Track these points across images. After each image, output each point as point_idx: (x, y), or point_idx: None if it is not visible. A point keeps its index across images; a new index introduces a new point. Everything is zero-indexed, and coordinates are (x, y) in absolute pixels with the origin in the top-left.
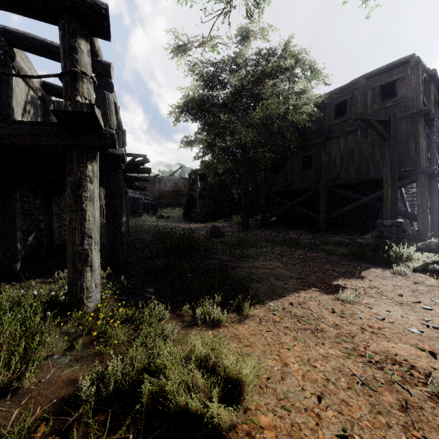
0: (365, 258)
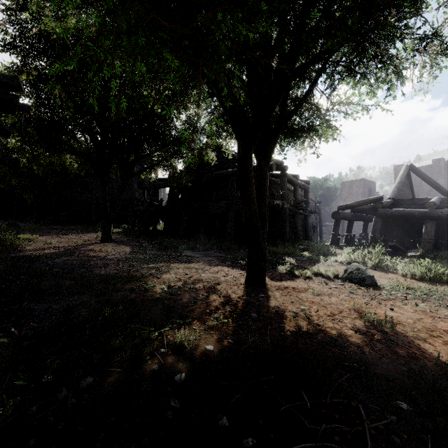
0: (95, 231)
